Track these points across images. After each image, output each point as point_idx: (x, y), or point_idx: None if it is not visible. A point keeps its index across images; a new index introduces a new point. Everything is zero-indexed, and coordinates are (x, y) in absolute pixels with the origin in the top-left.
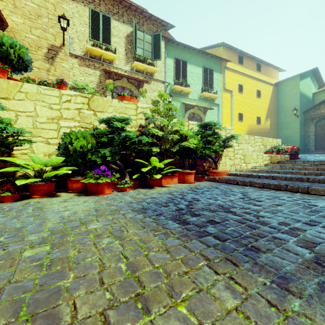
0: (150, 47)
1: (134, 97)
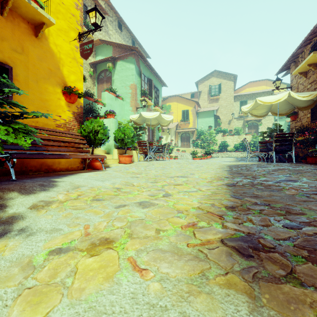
0: None
1: (249, 134)
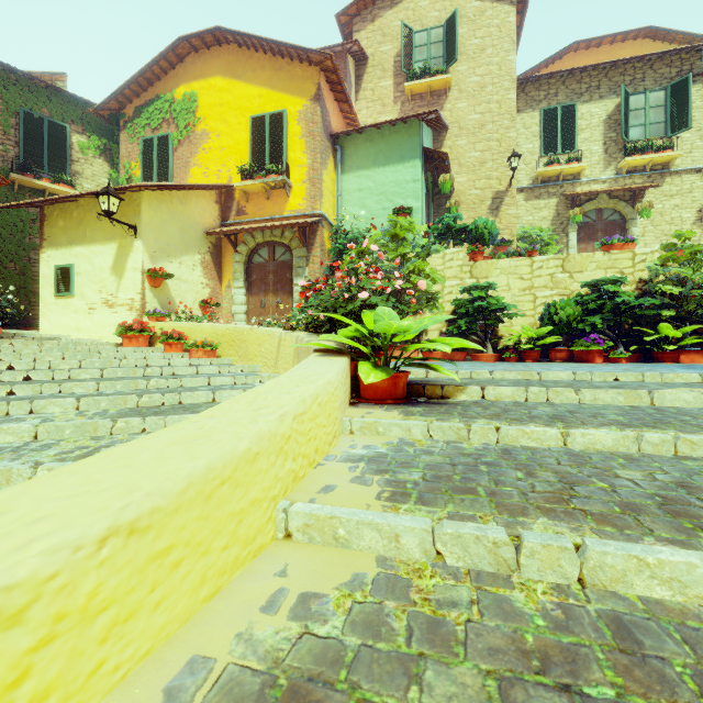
0: (661, 113)
1: (628, 242)
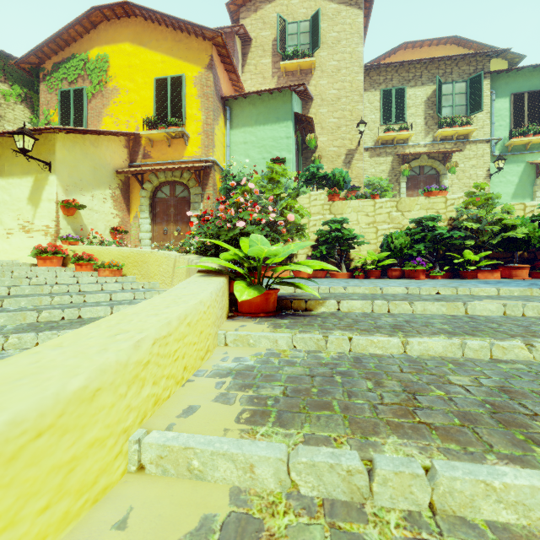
0: (463, 98)
1: (442, 190)
